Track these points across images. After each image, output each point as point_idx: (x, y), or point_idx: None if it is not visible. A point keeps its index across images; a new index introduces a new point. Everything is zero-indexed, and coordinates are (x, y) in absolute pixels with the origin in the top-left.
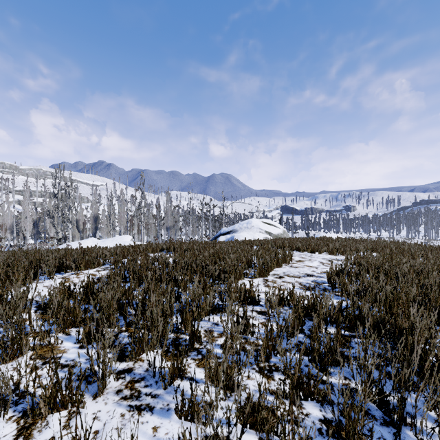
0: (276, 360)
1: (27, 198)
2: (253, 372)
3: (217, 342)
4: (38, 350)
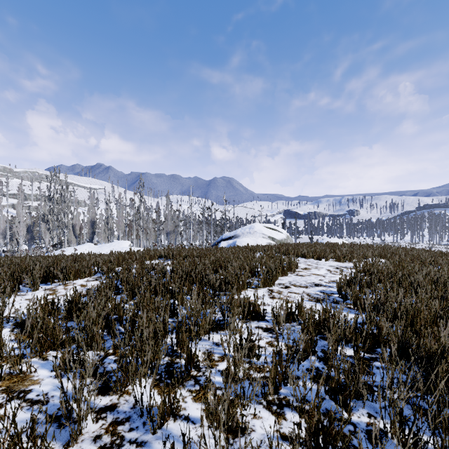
0: (286, 391)
1: (20, 202)
2: (260, 409)
3: (218, 367)
4: None
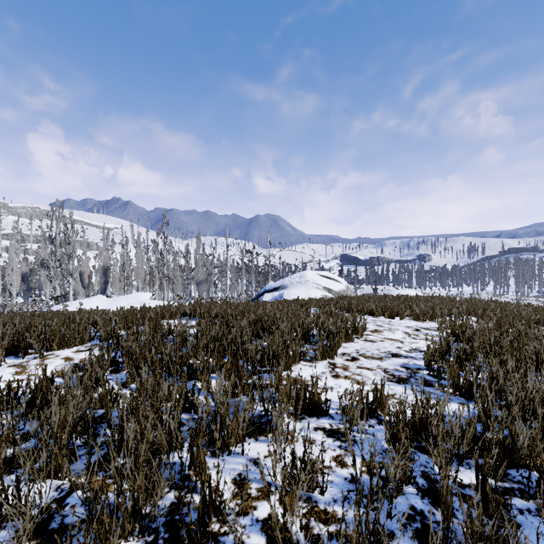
0: None
1: (13, 244)
2: None
3: (256, 512)
4: None
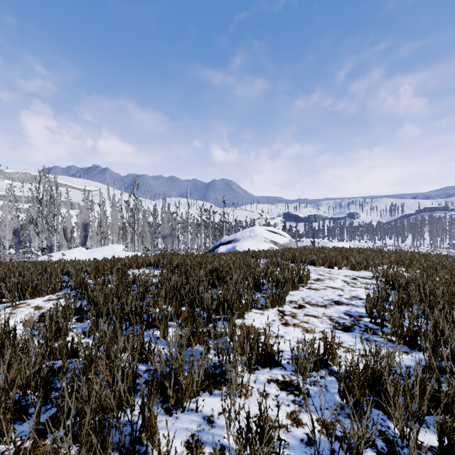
0: None
1: (6, 203)
2: None
3: None
4: None
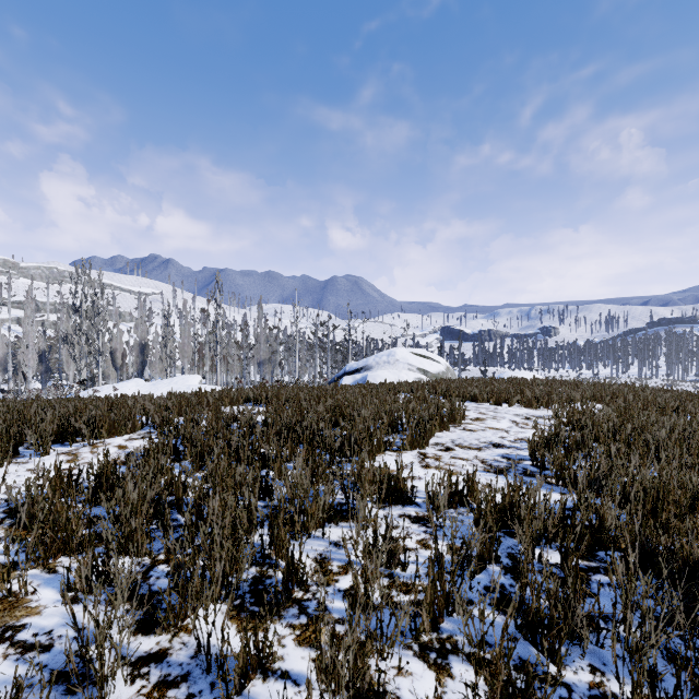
0: (451, 626)
1: (28, 314)
2: (408, 658)
3: (338, 584)
4: None
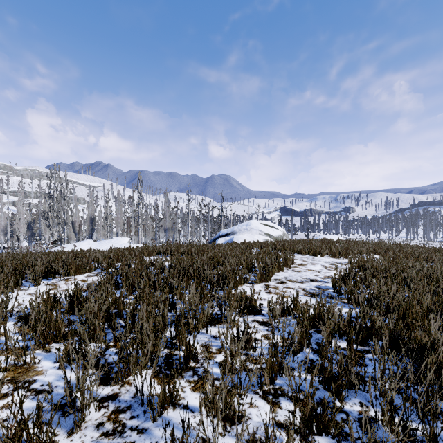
0: (281, 382)
1: (21, 199)
2: (256, 398)
3: (215, 359)
4: (3, 377)
